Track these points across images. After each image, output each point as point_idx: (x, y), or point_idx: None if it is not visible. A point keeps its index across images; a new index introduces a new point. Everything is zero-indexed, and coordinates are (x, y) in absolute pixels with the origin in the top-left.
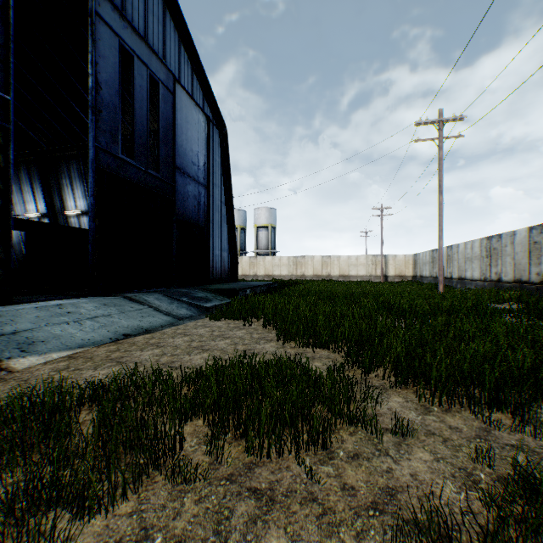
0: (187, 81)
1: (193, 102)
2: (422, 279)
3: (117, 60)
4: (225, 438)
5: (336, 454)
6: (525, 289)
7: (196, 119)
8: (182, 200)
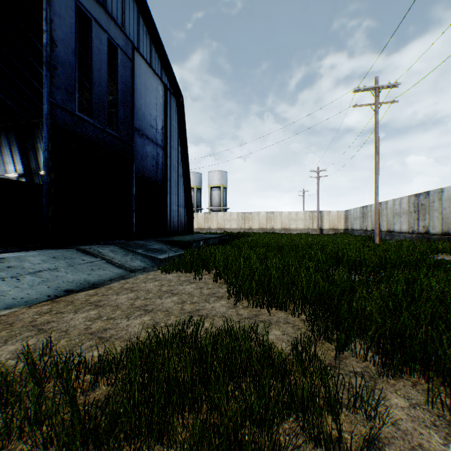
0: (145, 51)
1: (151, 70)
2: (353, 232)
3: (74, 21)
4: None
5: None
6: None
7: (154, 86)
8: (141, 159)
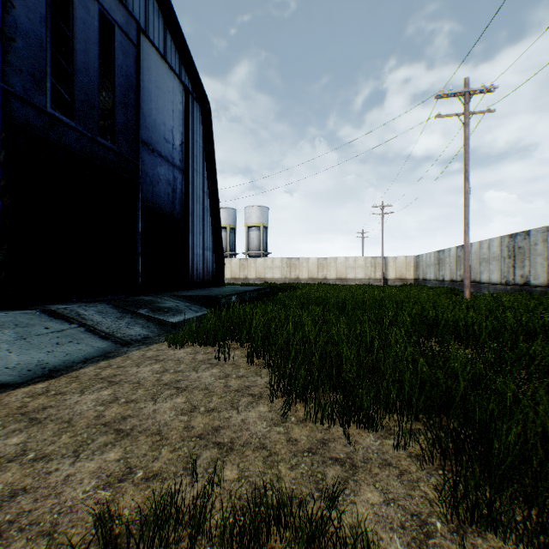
0: (157, 37)
1: (165, 64)
2: (426, 282)
3: None
4: None
5: None
6: None
7: (170, 86)
8: (151, 184)
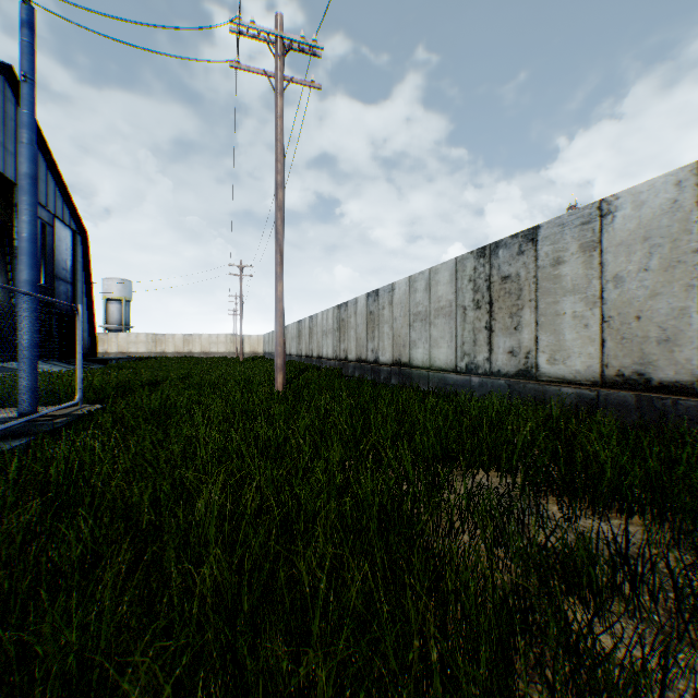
0: (61, 211)
1: (64, 224)
2: (266, 355)
3: None
4: None
5: None
6: None
7: (67, 235)
8: (58, 298)
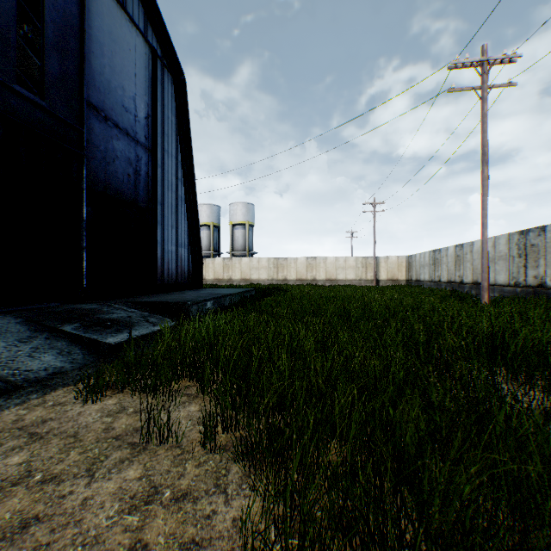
0: None
1: (125, 15)
2: (420, 284)
3: None
4: None
5: None
6: None
7: (131, 44)
8: (103, 161)
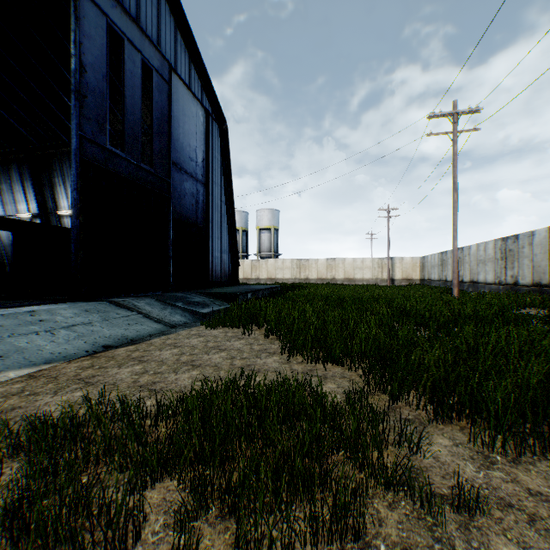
0: (184, 71)
1: (190, 93)
2: (431, 283)
3: (105, 42)
4: (206, 515)
5: (374, 549)
6: (545, 293)
7: (194, 112)
8: (179, 198)
